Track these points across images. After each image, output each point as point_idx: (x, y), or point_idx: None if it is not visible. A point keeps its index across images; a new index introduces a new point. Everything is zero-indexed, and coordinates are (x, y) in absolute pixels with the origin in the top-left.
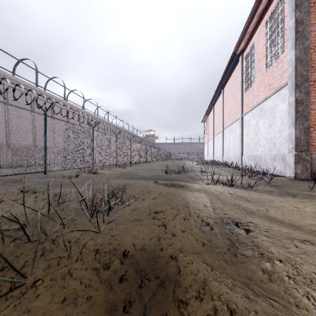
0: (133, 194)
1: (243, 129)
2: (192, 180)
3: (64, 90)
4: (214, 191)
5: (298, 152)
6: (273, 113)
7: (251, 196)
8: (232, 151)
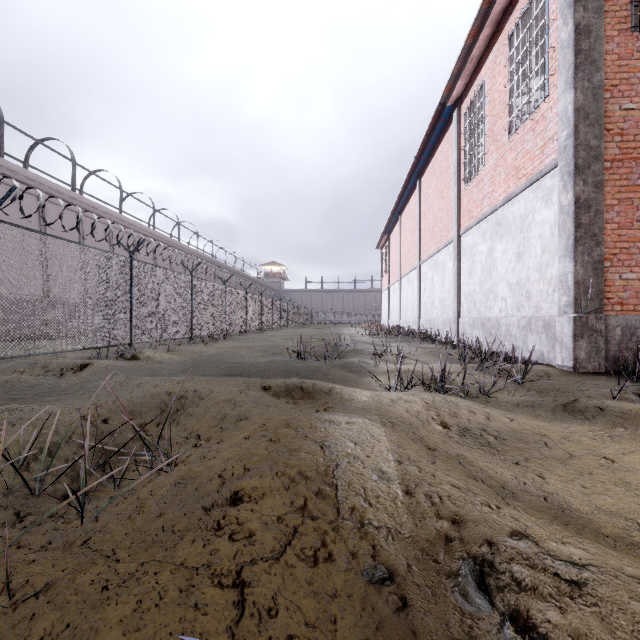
0: (196, 426)
1: (460, 262)
2: (355, 375)
3: (73, 168)
4: (405, 412)
5: (582, 314)
6: (524, 229)
7: (492, 425)
8: (439, 308)
